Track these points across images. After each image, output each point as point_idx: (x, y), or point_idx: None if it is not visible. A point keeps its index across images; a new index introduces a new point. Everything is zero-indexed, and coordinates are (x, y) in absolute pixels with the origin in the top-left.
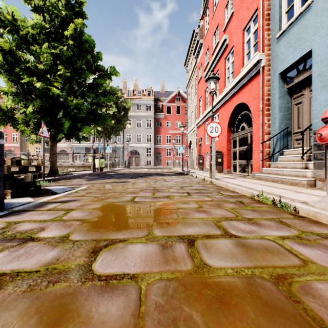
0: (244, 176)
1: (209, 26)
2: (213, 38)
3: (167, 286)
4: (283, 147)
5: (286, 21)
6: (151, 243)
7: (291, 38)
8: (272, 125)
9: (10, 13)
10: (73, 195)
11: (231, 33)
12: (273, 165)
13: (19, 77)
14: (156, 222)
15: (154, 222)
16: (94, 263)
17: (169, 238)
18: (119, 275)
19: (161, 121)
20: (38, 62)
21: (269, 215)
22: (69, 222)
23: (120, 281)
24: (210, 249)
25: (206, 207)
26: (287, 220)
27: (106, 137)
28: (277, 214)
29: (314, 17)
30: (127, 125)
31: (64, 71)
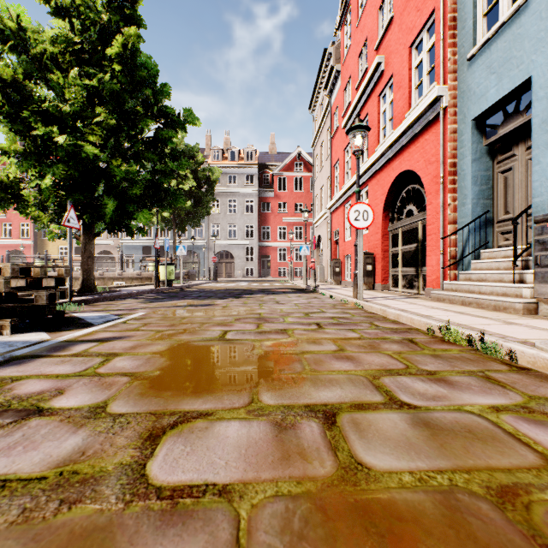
0: (411, 295)
1: (351, 42)
2: (358, 61)
3: (289, 512)
4: (479, 245)
5: (485, 30)
6: (256, 420)
7: (494, 59)
8: (461, 207)
9: (14, 17)
10: (119, 328)
11: (390, 52)
12: (463, 276)
13: (28, 126)
14: (265, 379)
15: (261, 378)
16: (149, 460)
17: (290, 409)
18: (197, 488)
19: (270, 203)
20: (62, 101)
21: (464, 365)
22: (109, 378)
23: (198, 499)
24: (367, 432)
25: (352, 350)
26: (498, 375)
27: (178, 229)
28: (479, 363)
29: (535, 22)
30: (213, 210)
31: (106, 116)
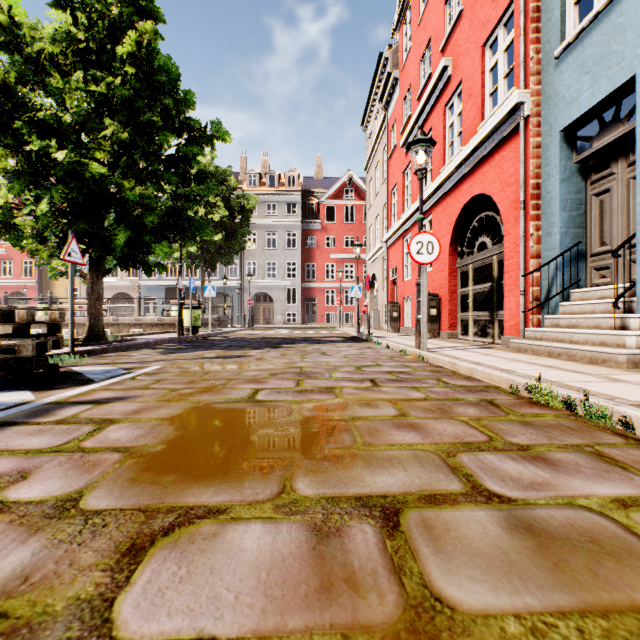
0: (485, 344)
1: (411, 44)
2: (420, 66)
3: None
4: (568, 284)
5: (576, 22)
6: (287, 521)
7: (589, 55)
8: (546, 238)
9: (4, 8)
10: (125, 386)
11: (458, 54)
12: (549, 321)
13: (21, 139)
14: (302, 456)
15: (297, 455)
16: (121, 592)
17: (334, 503)
18: None
19: (316, 236)
20: (63, 111)
21: (565, 437)
22: (95, 454)
23: None
24: (444, 541)
25: (417, 415)
26: (613, 451)
27: (207, 267)
28: (584, 434)
29: None
30: (249, 244)
31: (117, 129)
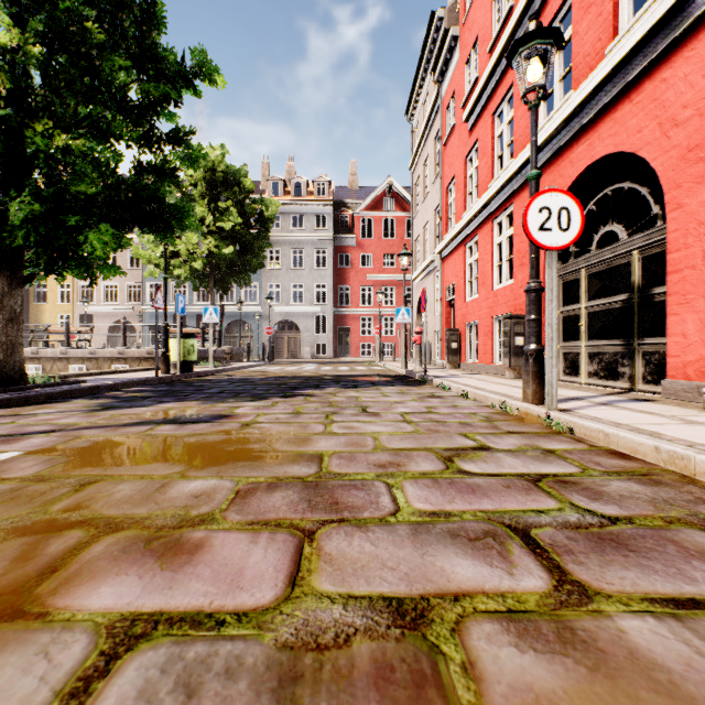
0: (622, 392)
1: None
2: (492, 6)
3: None
4: None
5: None
6: None
7: None
8: None
9: None
10: None
11: None
12: None
13: None
14: None
15: None
16: None
17: None
18: None
19: (350, 254)
20: None
21: None
22: None
23: None
24: None
25: None
26: None
27: (219, 289)
28: None
29: None
30: (272, 264)
31: (21, 36)
